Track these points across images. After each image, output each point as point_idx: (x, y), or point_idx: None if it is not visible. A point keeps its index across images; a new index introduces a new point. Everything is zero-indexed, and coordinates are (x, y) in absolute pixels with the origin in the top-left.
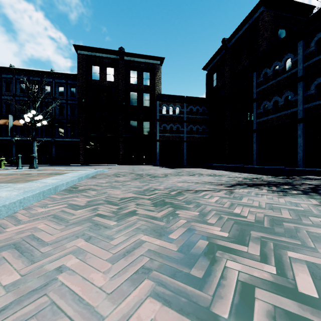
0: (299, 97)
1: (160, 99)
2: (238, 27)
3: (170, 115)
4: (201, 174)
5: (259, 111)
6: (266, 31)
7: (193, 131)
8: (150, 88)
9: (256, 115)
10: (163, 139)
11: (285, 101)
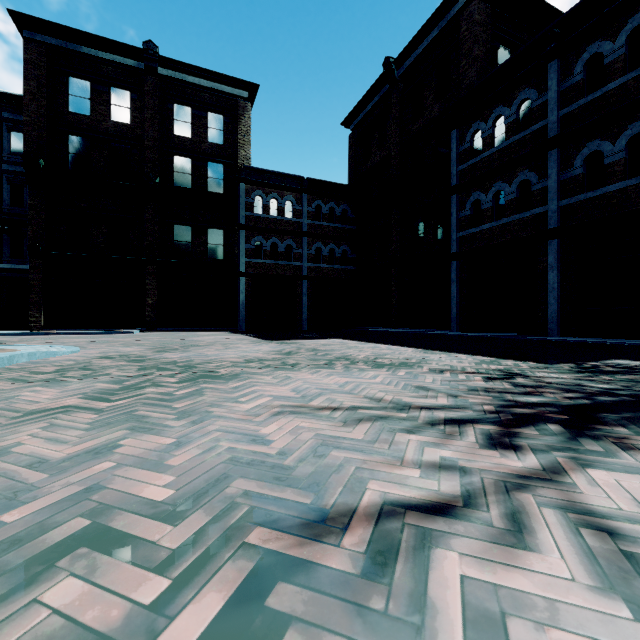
0: (550, 183)
1: (248, 179)
2: (418, 33)
3: (271, 216)
4: (350, 359)
5: (463, 213)
6: (476, 43)
7: (322, 256)
8: (224, 152)
9: (456, 222)
10: (256, 271)
11: (519, 191)
